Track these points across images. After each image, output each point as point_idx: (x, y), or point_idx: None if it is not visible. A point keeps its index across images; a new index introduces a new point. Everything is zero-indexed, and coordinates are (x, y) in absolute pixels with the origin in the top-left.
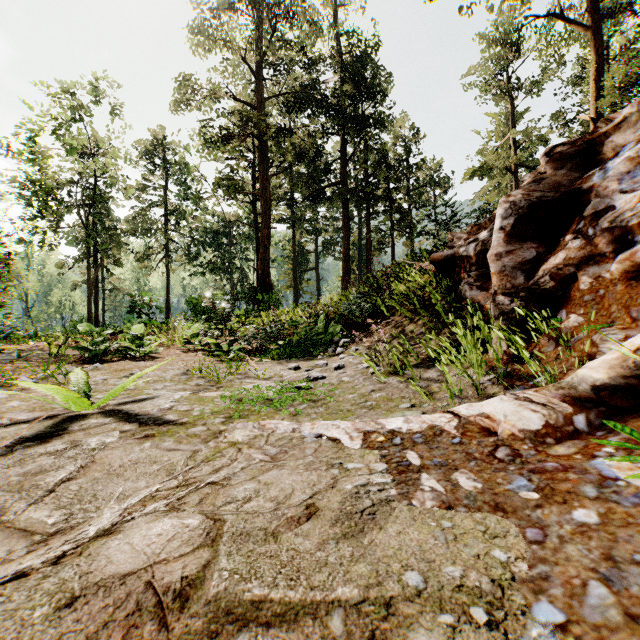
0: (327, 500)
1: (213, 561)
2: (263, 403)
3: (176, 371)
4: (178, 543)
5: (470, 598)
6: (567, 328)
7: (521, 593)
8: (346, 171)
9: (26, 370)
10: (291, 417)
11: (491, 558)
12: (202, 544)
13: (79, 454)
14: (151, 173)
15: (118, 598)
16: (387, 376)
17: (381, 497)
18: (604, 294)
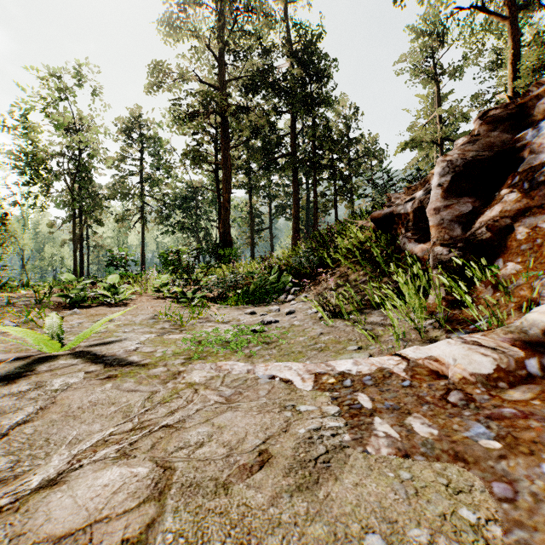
0: (280, 446)
1: (158, 519)
2: (221, 345)
3: (145, 316)
4: (123, 496)
5: None
6: (504, 275)
7: None
8: (296, 144)
9: (12, 315)
10: (246, 358)
11: (459, 518)
12: (149, 497)
13: (41, 395)
14: (128, 146)
15: None
16: (334, 320)
17: (335, 443)
18: (541, 243)
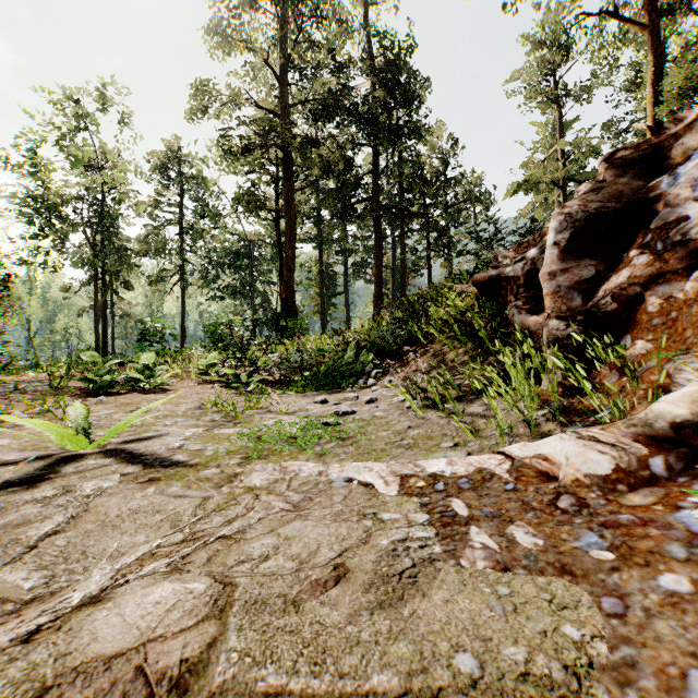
0: (359, 559)
1: (220, 638)
2: (285, 441)
3: (189, 405)
4: (179, 614)
5: (539, 690)
6: (633, 356)
7: (603, 684)
8: (378, 185)
9: (22, 404)
10: (317, 458)
11: (561, 636)
12: (208, 615)
13: (71, 502)
14: (165, 188)
15: (100, 688)
16: (425, 411)
17: (423, 555)
18: (676, 317)
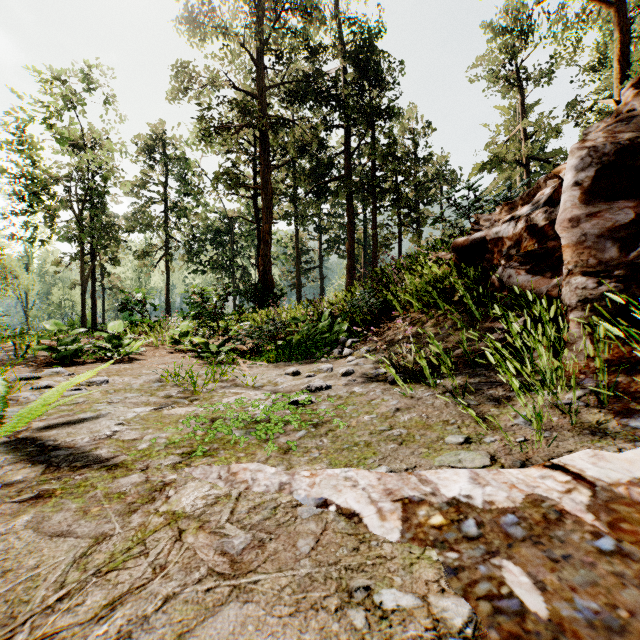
0: None
1: None
2: (244, 427)
3: (150, 377)
4: None
5: None
6: None
7: None
8: (351, 164)
9: None
10: (280, 455)
11: None
12: None
13: None
14: (151, 169)
15: None
16: (413, 387)
17: None
18: None
